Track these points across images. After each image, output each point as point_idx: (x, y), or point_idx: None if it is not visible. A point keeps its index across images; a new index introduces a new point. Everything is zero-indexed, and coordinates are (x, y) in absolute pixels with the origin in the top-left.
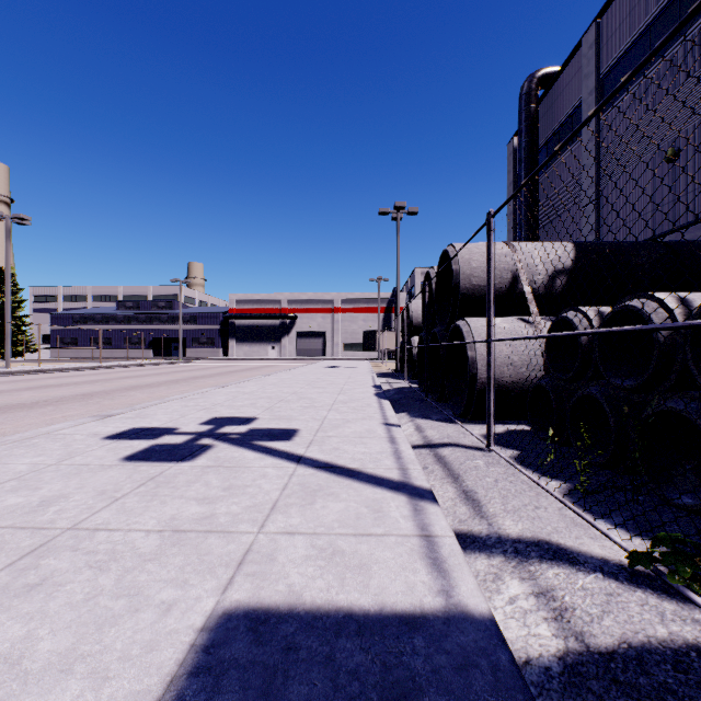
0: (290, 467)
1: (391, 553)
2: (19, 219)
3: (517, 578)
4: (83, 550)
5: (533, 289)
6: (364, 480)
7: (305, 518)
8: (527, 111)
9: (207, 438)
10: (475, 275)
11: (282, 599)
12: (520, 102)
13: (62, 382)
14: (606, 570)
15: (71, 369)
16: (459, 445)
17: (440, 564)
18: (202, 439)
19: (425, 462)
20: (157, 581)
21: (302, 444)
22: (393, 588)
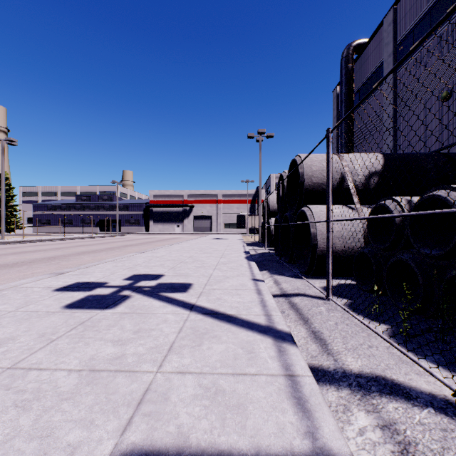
0: (185, 313)
1: (263, 393)
2: (9, 141)
3: (363, 410)
4: (14, 389)
5: (355, 186)
6: (239, 324)
7: (194, 358)
8: (346, 68)
9: (127, 290)
10: (315, 176)
11: (171, 442)
12: (342, 62)
13: (37, 249)
14: (435, 405)
15: (44, 240)
16: (306, 295)
17: (304, 404)
18: (123, 291)
19: (282, 308)
20: (68, 421)
21: (195, 295)
22: (266, 430)
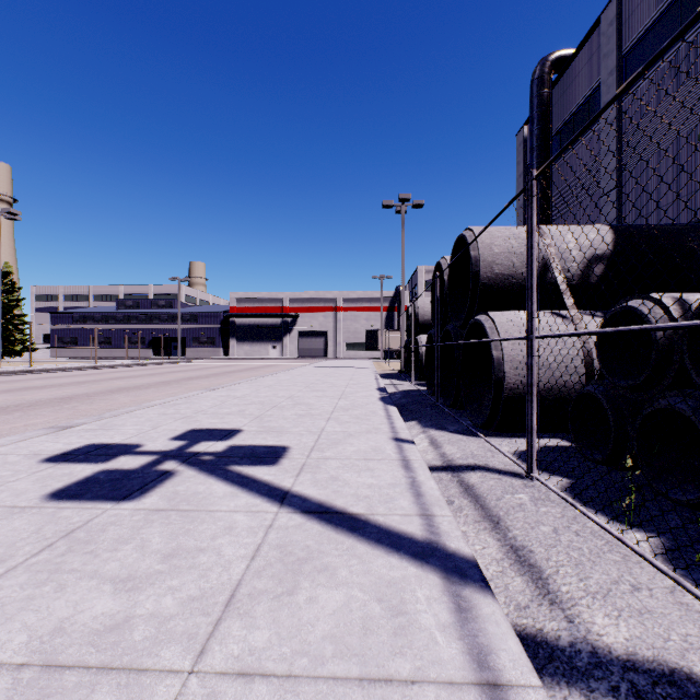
0: (270, 511)
1: None
2: (9, 214)
3: None
4: None
5: (566, 279)
6: (372, 538)
7: (277, 631)
8: (539, 96)
9: (172, 461)
10: (498, 262)
11: None
12: (532, 87)
13: (48, 384)
14: None
15: (64, 369)
16: (489, 468)
17: None
18: (164, 462)
19: (448, 493)
20: None
21: (291, 470)
22: None
